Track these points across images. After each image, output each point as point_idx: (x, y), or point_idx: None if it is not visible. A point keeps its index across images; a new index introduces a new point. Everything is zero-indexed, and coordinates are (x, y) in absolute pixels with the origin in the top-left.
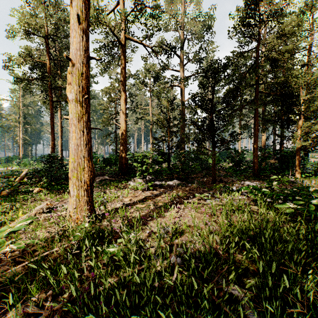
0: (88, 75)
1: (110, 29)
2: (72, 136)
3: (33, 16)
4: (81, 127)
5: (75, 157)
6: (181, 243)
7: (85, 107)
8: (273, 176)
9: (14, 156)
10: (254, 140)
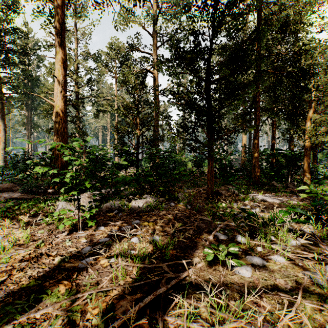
0: None
1: None
2: None
3: None
4: None
5: None
6: None
7: None
8: (276, 183)
9: None
10: (255, 136)
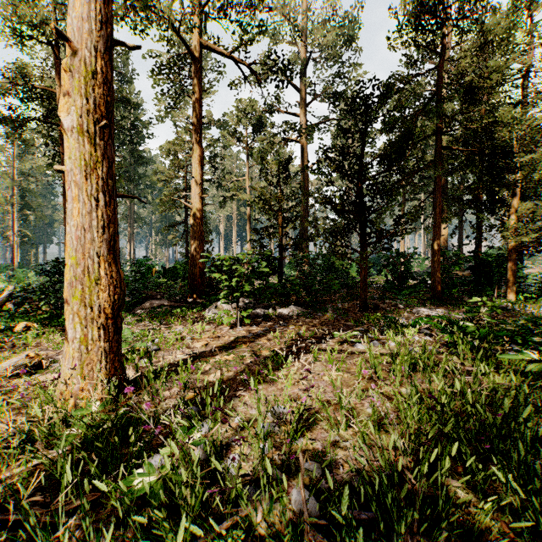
0: (109, 77)
1: (172, 25)
2: (72, 208)
3: (28, 3)
4: (92, 189)
5: (79, 255)
6: (313, 449)
7: (101, 145)
8: (466, 298)
9: (2, 265)
10: (434, 234)
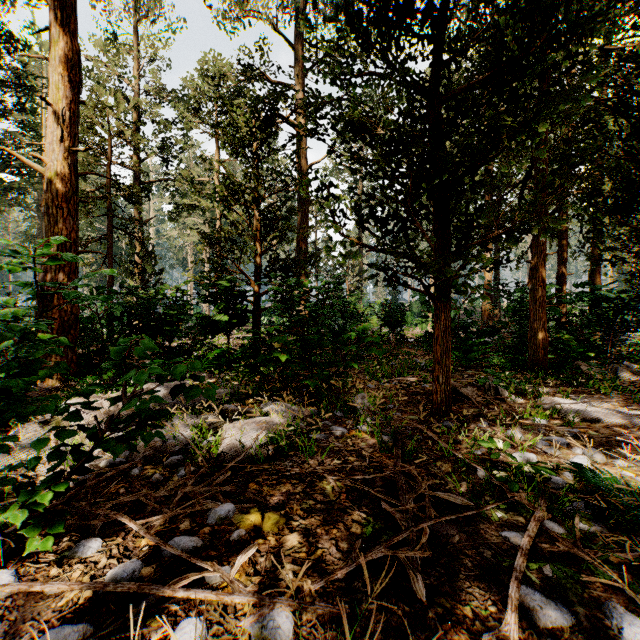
0: None
1: None
2: None
3: None
4: None
5: None
6: None
7: None
8: (584, 365)
9: None
10: (536, 252)
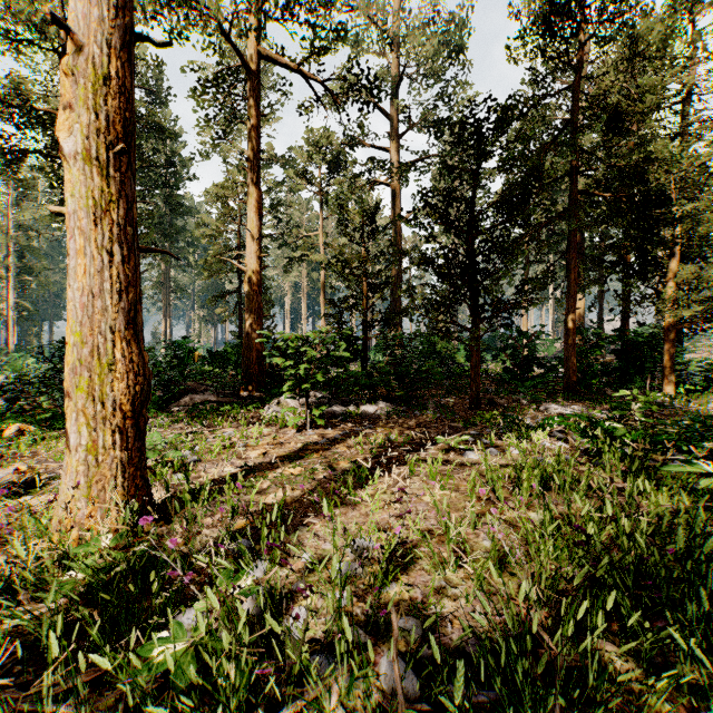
0: (128, 85)
1: (219, 26)
2: (76, 266)
3: None
4: (104, 239)
5: (85, 331)
6: (410, 598)
7: (116, 178)
8: (610, 391)
9: None
10: (568, 307)
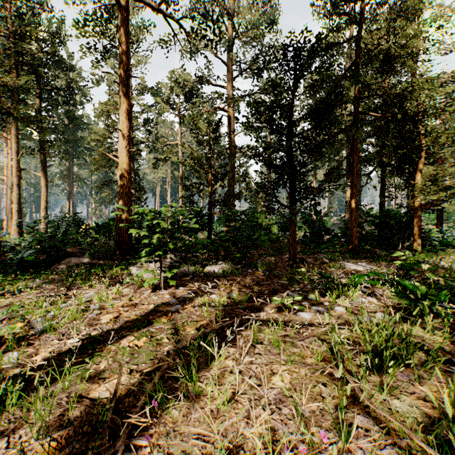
0: None
1: None
2: None
3: None
4: None
5: None
6: None
7: None
8: (379, 251)
9: None
10: (352, 193)
